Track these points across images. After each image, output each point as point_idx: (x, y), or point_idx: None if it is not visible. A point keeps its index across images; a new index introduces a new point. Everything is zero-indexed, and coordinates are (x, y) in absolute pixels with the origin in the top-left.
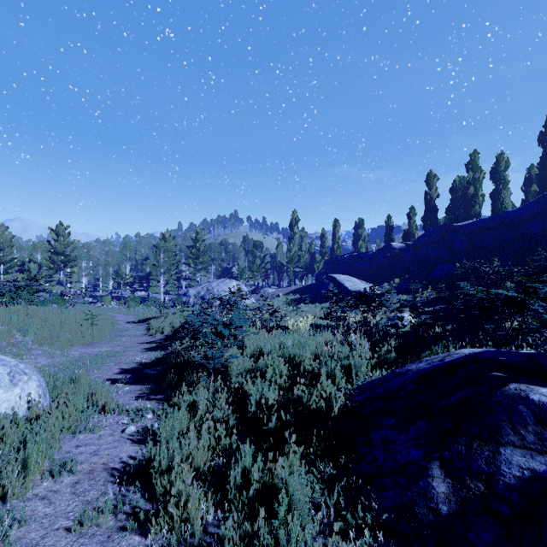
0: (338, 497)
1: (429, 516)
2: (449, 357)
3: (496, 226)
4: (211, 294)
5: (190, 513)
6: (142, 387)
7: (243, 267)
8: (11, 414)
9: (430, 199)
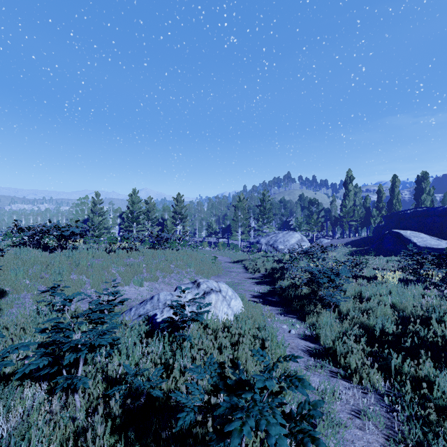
0: None
1: None
2: None
3: None
4: (278, 243)
5: (370, 378)
6: (278, 308)
7: (301, 221)
8: (237, 312)
9: None
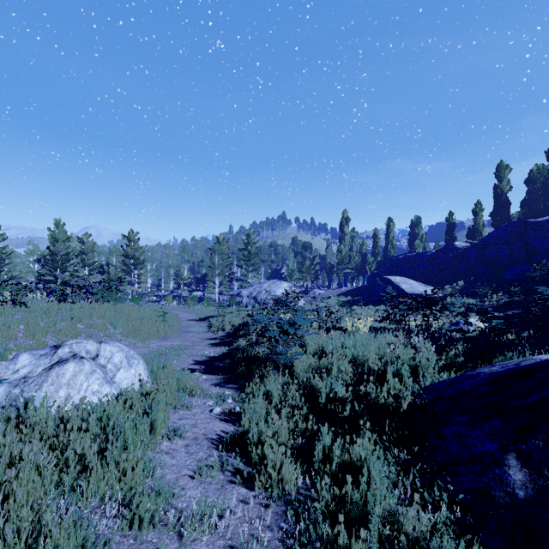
0: (412, 479)
1: (505, 499)
2: (526, 362)
3: None
4: (263, 295)
5: (284, 476)
6: (217, 377)
7: (292, 269)
8: (129, 390)
9: (500, 193)
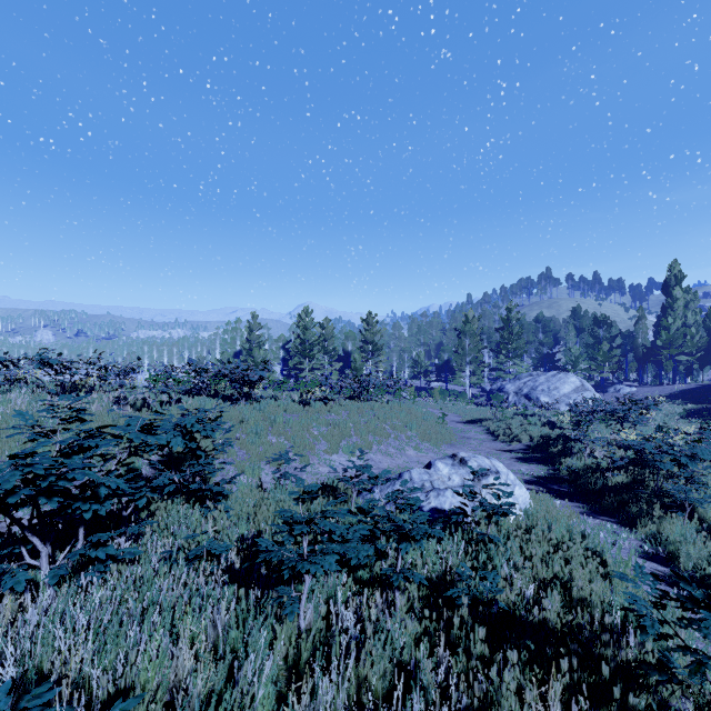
0: None
1: None
2: None
3: None
4: (539, 392)
5: None
6: (579, 504)
7: (577, 355)
8: (523, 506)
9: None
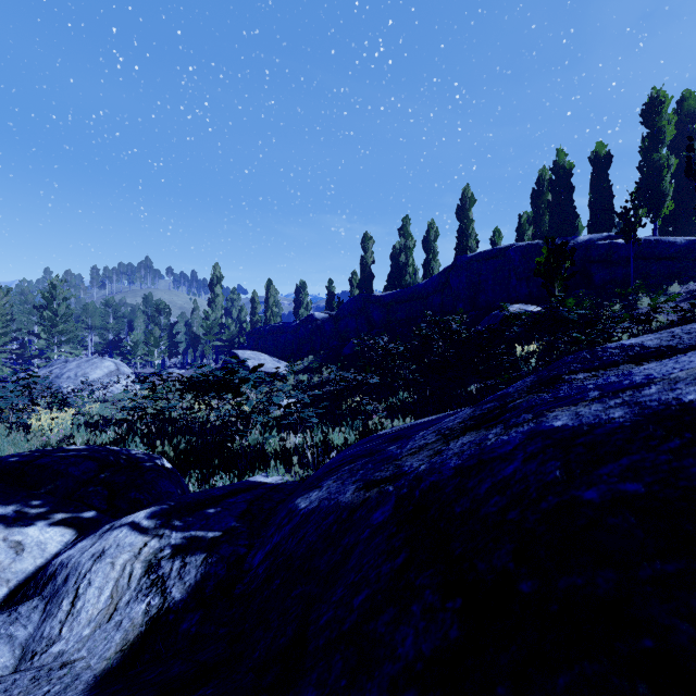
0: None
1: None
2: None
3: (409, 298)
4: (64, 380)
5: None
6: None
7: (136, 340)
8: None
9: (365, 264)
